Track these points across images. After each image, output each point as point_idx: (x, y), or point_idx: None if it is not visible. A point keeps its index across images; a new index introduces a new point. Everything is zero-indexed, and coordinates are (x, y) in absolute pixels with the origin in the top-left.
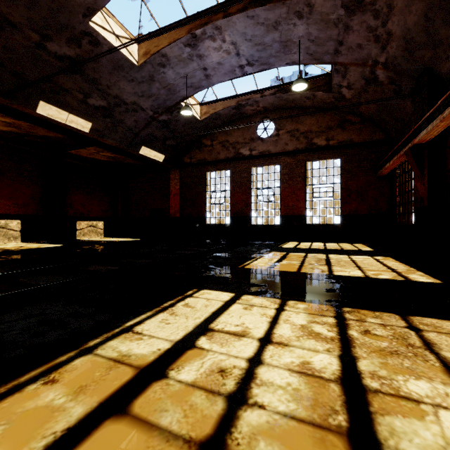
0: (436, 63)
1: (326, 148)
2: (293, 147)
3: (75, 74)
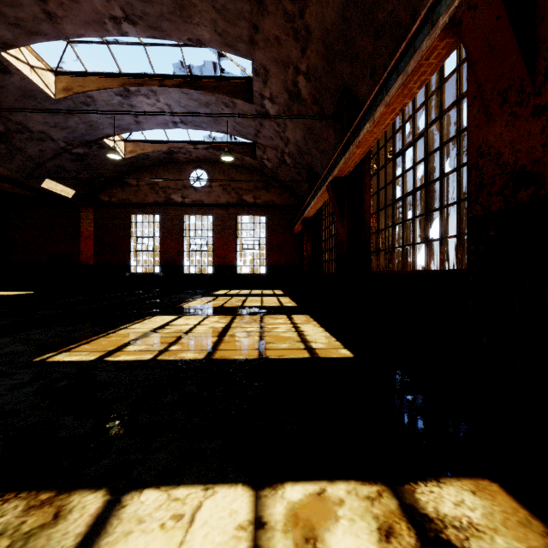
0: (314, 166)
1: (254, 206)
2: (225, 200)
3: None
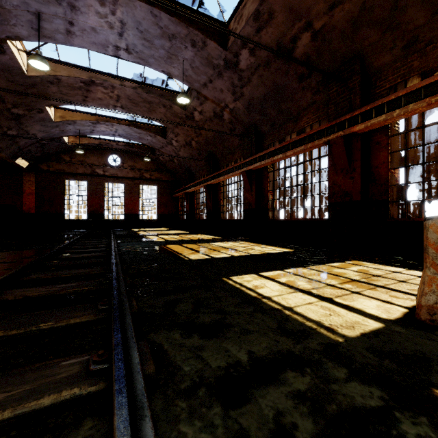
0: (191, 168)
1: (150, 180)
2: (132, 175)
3: (13, 120)
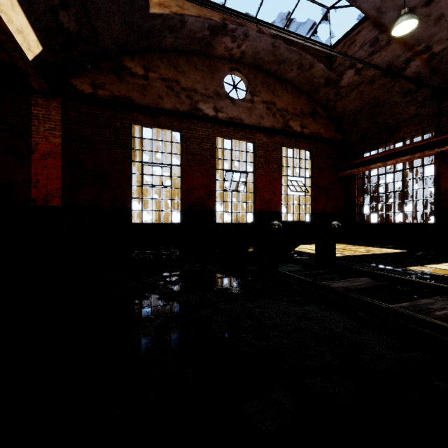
0: None
1: (302, 136)
2: (269, 123)
3: None
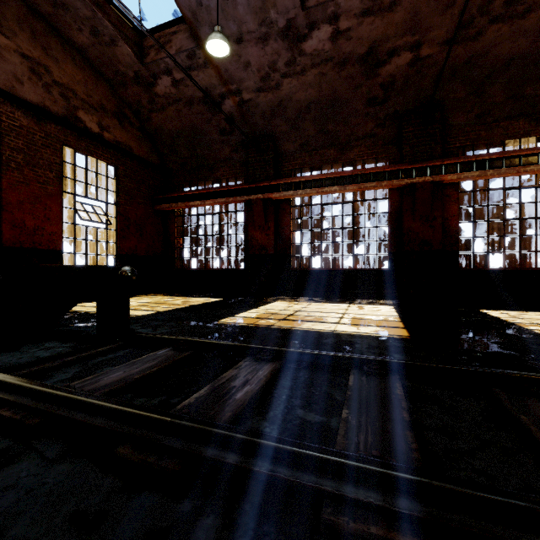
0: (284, 139)
1: (102, 140)
2: (37, 98)
3: None
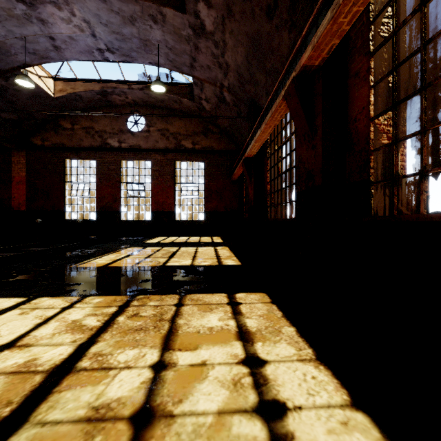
0: (258, 98)
1: (192, 151)
2: (163, 145)
3: None
